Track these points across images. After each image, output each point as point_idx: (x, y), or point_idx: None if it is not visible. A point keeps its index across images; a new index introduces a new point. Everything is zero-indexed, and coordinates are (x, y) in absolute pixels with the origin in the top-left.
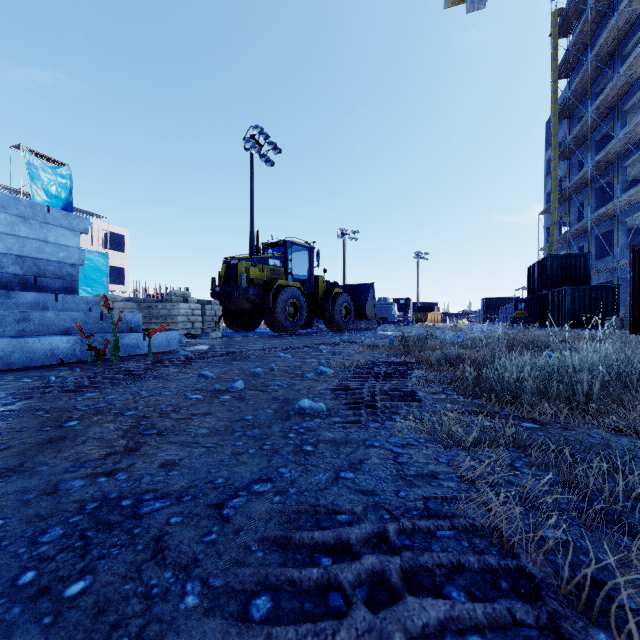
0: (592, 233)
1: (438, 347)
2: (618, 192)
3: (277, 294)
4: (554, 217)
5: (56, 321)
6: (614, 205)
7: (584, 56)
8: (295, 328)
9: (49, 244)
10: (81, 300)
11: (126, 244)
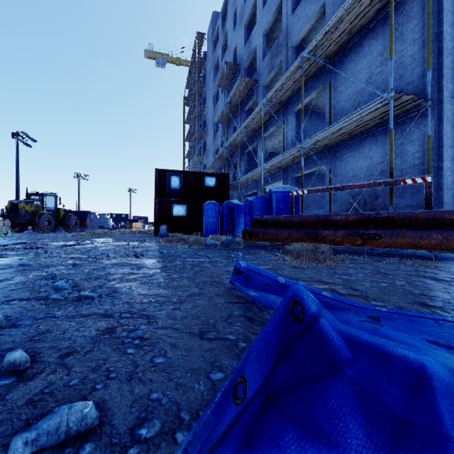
0: None
1: None
2: None
3: (40, 217)
4: None
5: None
6: None
7: None
8: (49, 231)
9: None
10: None
11: None
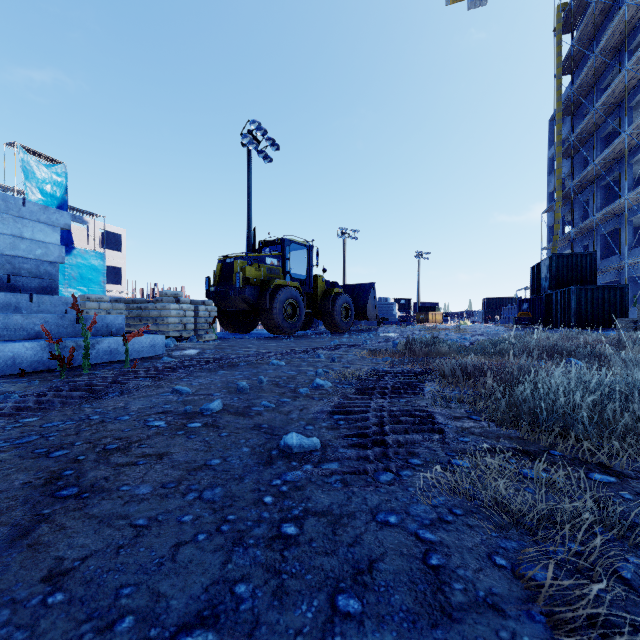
0: (597, 232)
1: (447, 352)
2: (625, 189)
3: (274, 294)
4: (558, 216)
5: (24, 324)
6: (621, 203)
7: (589, 52)
8: (293, 330)
9: (25, 240)
10: (59, 301)
11: (123, 243)
